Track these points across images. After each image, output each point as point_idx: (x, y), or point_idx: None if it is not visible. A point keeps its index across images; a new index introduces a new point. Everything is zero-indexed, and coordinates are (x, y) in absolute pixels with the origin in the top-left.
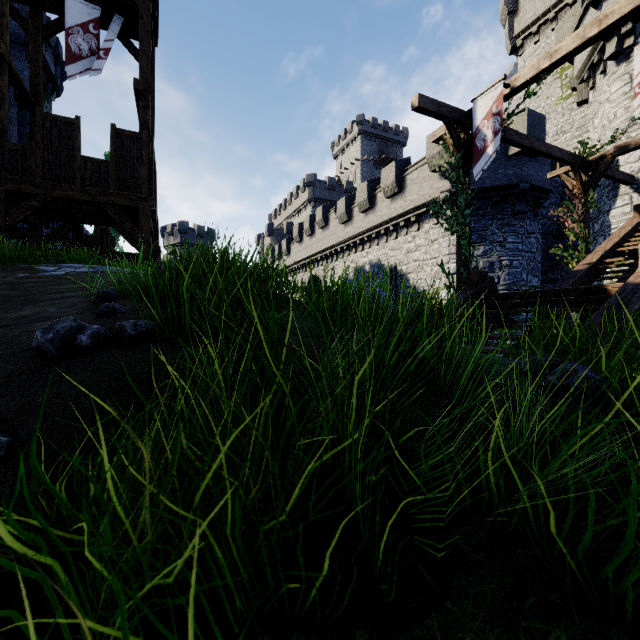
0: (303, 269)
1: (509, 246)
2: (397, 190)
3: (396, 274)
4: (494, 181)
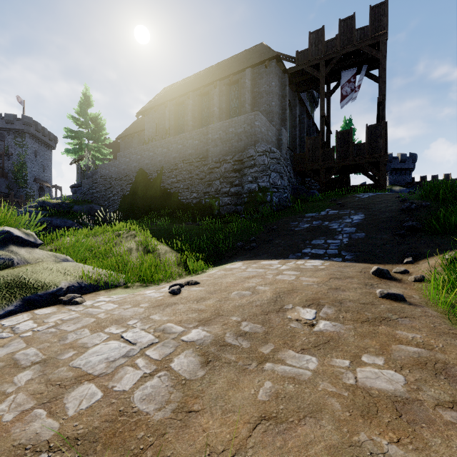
0: None
1: None
2: None
3: None
4: None
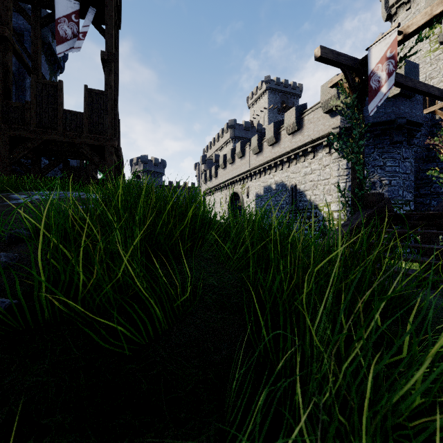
0: (226, 187)
1: (388, 169)
2: (297, 128)
3: (296, 191)
4: (376, 118)
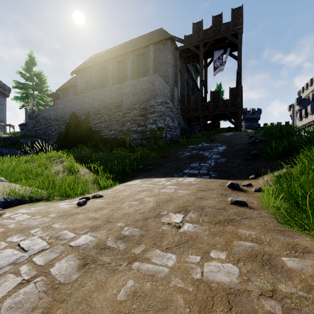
0: None
1: None
2: None
3: None
4: None
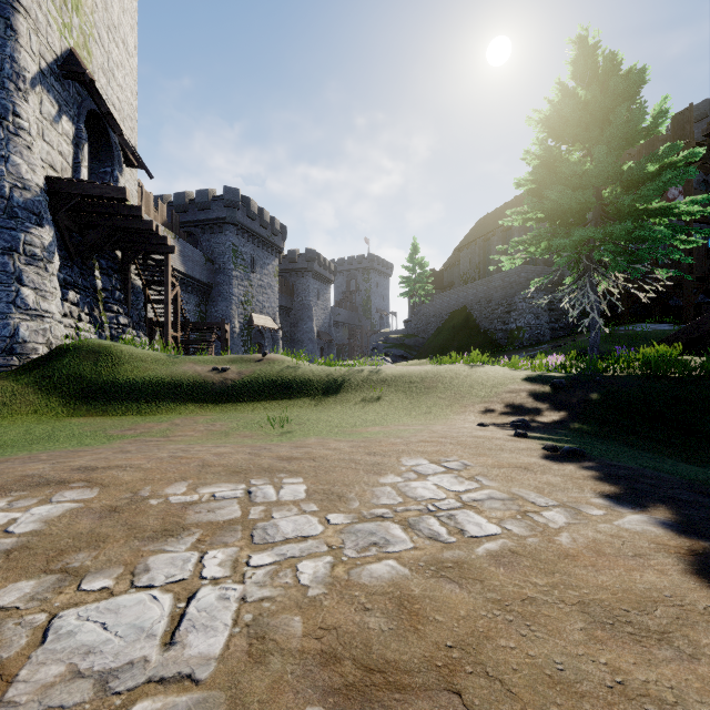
0: None
1: None
2: None
3: None
4: None
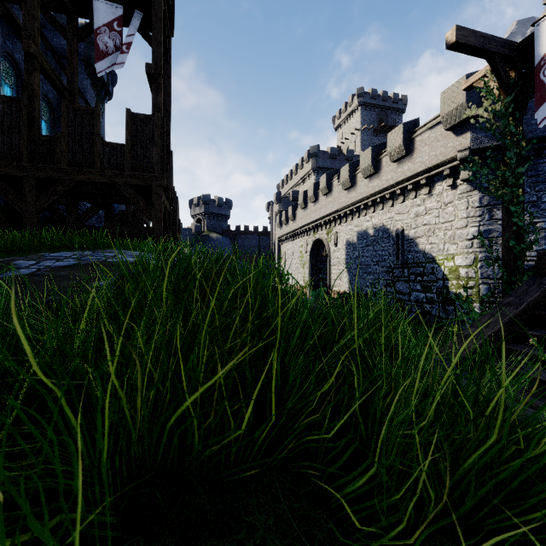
0: (307, 233)
1: (545, 206)
2: (405, 153)
3: (403, 238)
4: (526, 133)
